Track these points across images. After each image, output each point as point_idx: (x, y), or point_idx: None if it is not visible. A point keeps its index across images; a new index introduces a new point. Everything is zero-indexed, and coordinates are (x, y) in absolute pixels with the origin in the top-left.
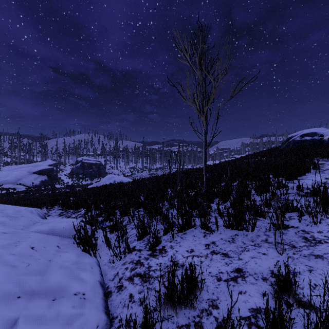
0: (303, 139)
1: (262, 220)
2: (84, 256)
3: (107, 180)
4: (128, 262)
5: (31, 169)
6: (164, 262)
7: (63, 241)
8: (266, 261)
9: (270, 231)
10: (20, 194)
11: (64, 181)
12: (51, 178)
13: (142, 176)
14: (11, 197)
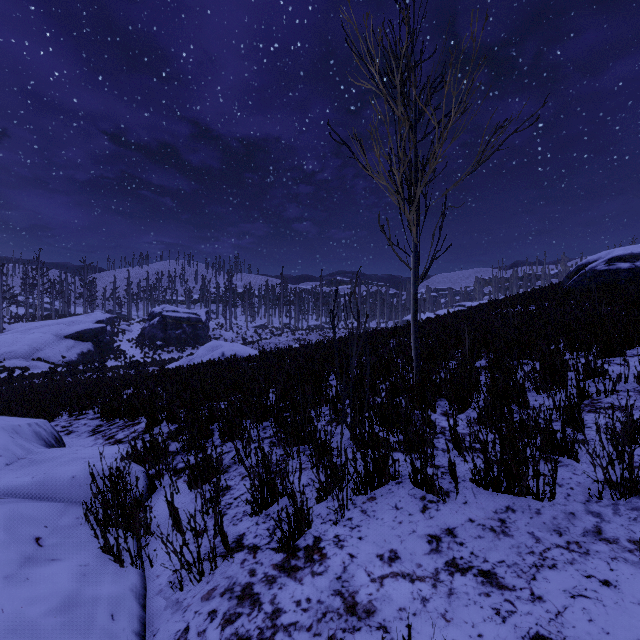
0: (613, 267)
1: (571, 466)
2: (102, 571)
3: (208, 352)
4: (219, 592)
5: (62, 330)
6: (317, 598)
7: (63, 518)
8: (619, 613)
9: (602, 501)
10: (37, 379)
11: (125, 353)
12: (101, 346)
13: (279, 343)
14: (17, 385)
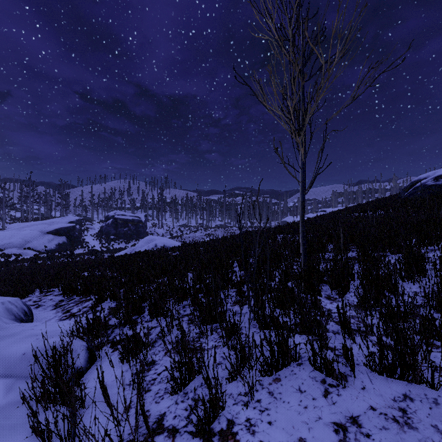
0: (439, 182)
1: None
2: None
3: (146, 244)
4: None
5: (45, 228)
6: None
7: (8, 395)
8: None
9: None
10: (26, 262)
11: (89, 244)
12: (72, 239)
13: (195, 237)
14: (12, 267)
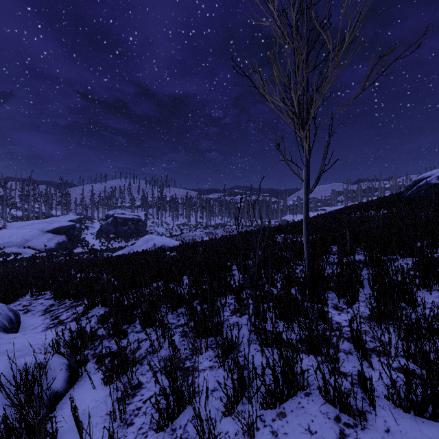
0: None
1: None
2: None
3: (144, 243)
4: None
5: (45, 227)
6: None
7: None
8: None
9: None
10: (25, 261)
11: (89, 242)
12: (72, 238)
13: (195, 236)
14: (11, 266)
